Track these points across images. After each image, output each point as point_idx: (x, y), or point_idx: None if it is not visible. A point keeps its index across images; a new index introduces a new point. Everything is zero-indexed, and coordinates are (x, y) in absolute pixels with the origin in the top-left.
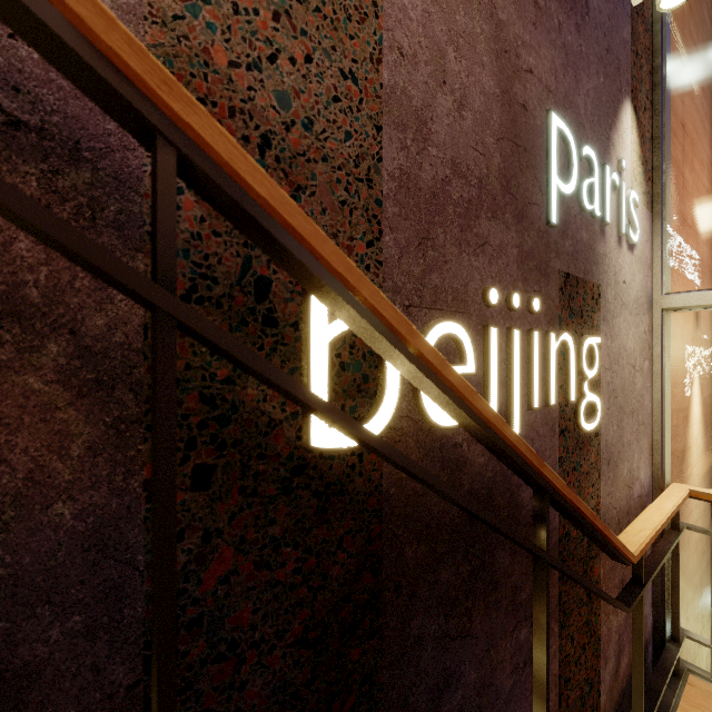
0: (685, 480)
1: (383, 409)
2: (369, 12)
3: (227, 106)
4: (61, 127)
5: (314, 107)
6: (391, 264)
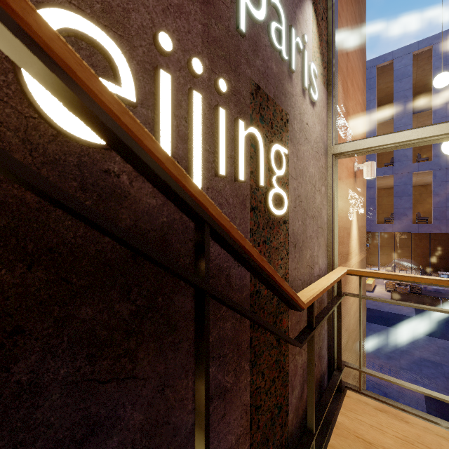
0: None
1: None
2: None
3: None
4: None
5: None
6: None
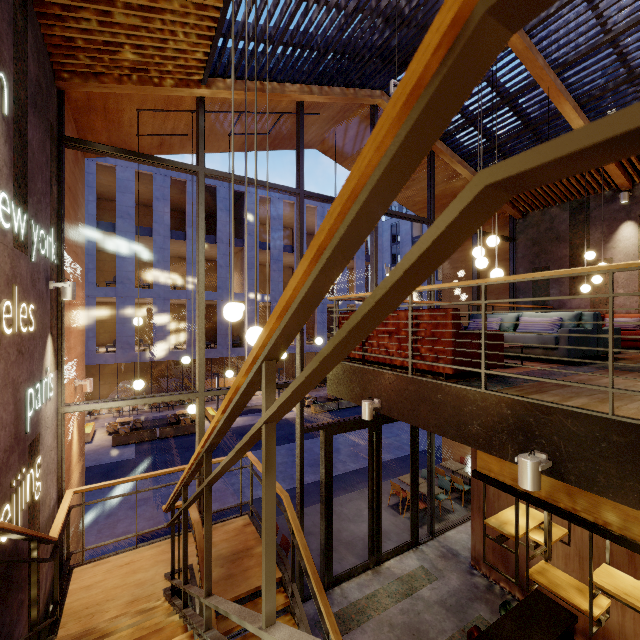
0: (71, 477)
1: None
2: None
3: None
4: None
5: None
6: None
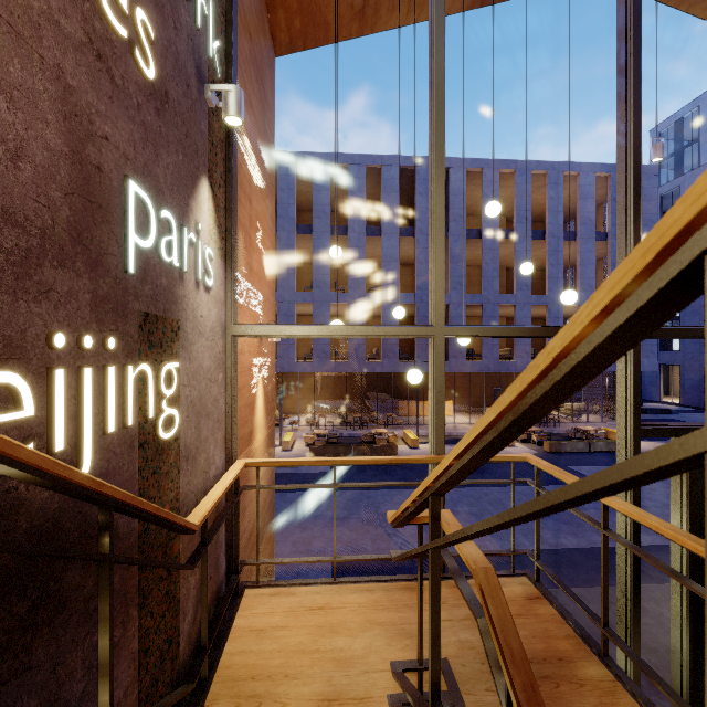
0: (252, 453)
1: None
2: None
3: None
4: None
5: None
6: None
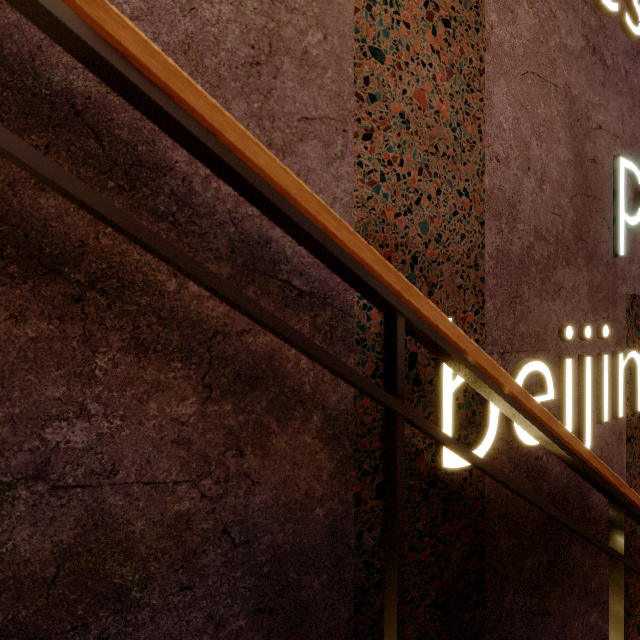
0: None
1: (487, 437)
2: (476, 139)
3: (394, 244)
4: (318, 288)
5: (441, 224)
6: (490, 323)
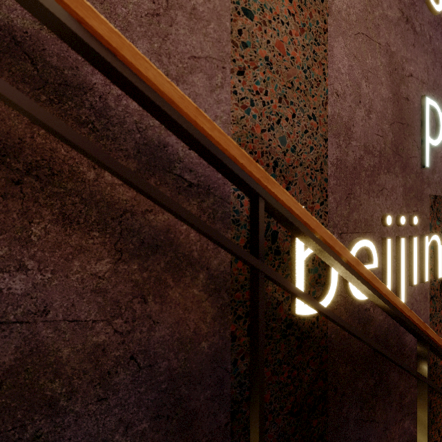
0: None
1: (329, 293)
2: (321, 79)
3: (260, 152)
4: (204, 181)
5: (296, 139)
6: (332, 212)
